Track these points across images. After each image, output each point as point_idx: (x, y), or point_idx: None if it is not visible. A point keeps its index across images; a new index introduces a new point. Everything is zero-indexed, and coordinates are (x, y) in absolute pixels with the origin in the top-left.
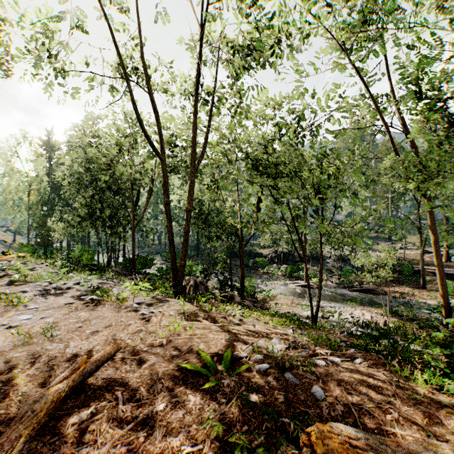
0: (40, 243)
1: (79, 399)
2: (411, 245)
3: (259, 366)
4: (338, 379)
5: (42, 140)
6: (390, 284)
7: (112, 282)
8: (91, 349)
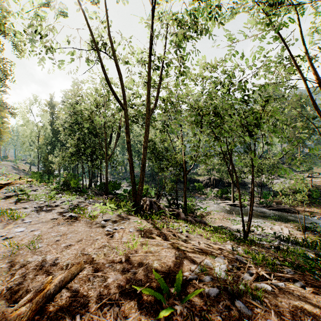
0: (45, 171)
1: (42, 320)
2: (316, 174)
3: (209, 290)
4: (290, 311)
5: (47, 101)
6: (301, 205)
7: (88, 201)
8: (63, 263)
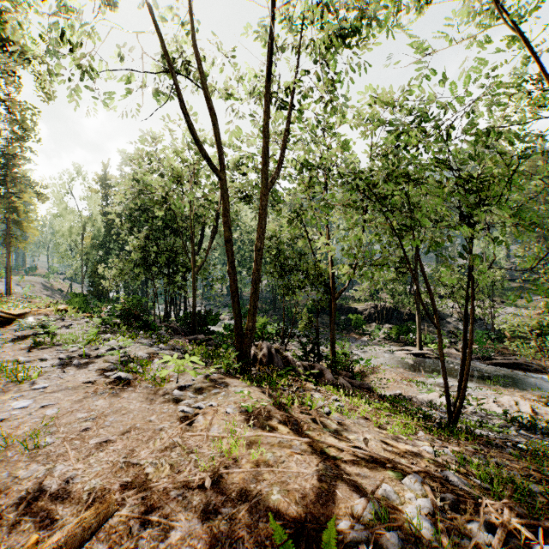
0: (94, 293)
1: None
2: None
3: None
4: None
5: (98, 175)
6: (548, 357)
7: (157, 348)
8: (84, 485)
